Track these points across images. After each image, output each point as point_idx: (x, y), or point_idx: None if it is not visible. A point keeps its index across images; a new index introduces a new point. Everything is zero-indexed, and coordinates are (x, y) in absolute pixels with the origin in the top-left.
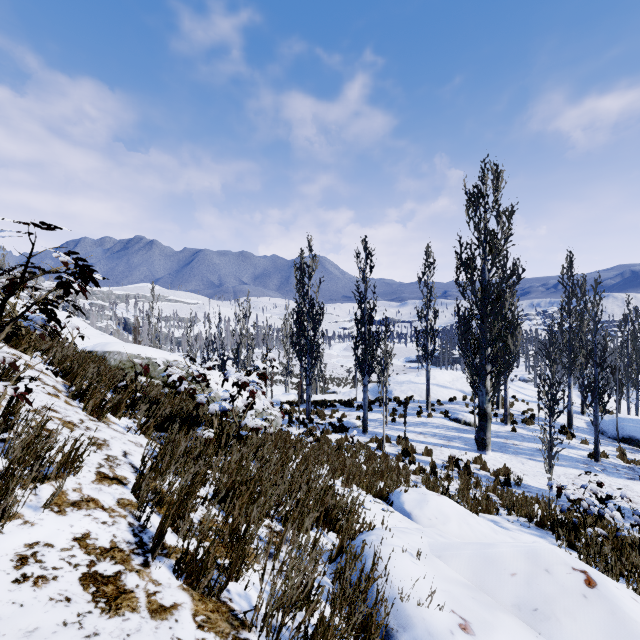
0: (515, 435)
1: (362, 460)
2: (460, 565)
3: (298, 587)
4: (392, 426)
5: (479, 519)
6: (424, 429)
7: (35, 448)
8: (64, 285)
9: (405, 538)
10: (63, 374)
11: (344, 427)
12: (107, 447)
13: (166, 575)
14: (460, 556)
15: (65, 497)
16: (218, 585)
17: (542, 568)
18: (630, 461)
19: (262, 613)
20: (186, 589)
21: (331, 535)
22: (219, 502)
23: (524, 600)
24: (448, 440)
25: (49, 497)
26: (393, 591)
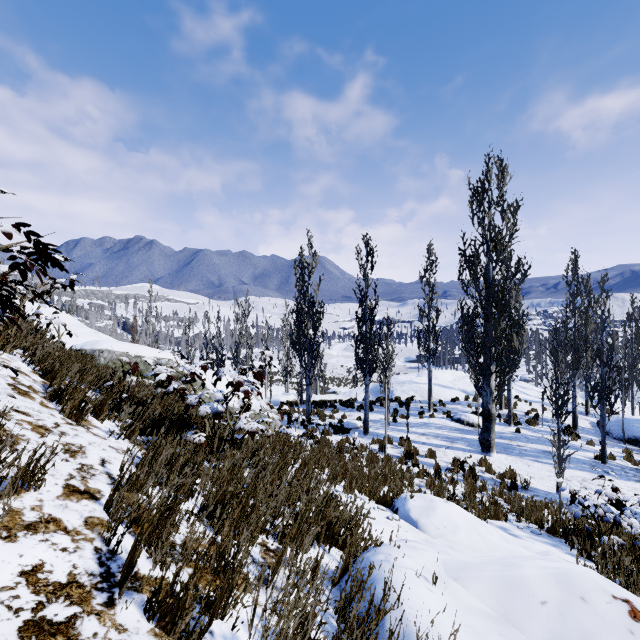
0: (519, 436)
1: (364, 463)
2: (480, 590)
3: (295, 627)
4: (394, 427)
5: (489, 527)
6: (426, 430)
7: None
8: (19, 267)
9: (416, 556)
10: (43, 373)
11: (345, 428)
12: (82, 454)
13: (134, 616)
14: (480, 579)
15: (19, 518)
16: (197, 629)
17: (577, 595)
18: (638, 463)
19: None
20: (158, 634)
21: (333, 551)
22: (208, 516)
23: (559, 635)
24: (451, 441)
25: None
26: (407, 627)
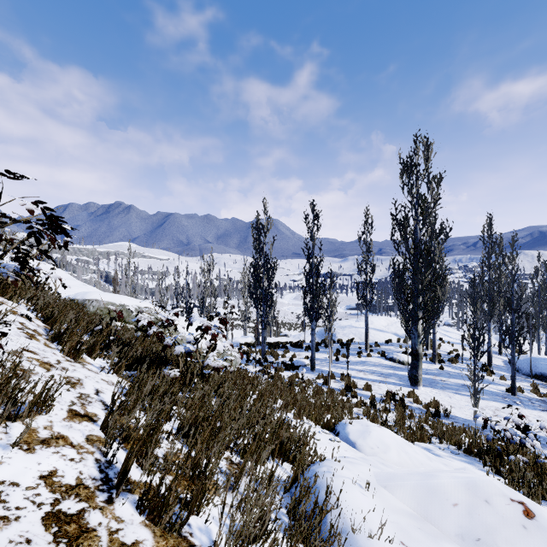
0: (442, 372)
1: (311, 394)
2: (405, 495)
3: (256, 521)
4: (336, 364)
5: (415, 448)
6: (364, 367)
7: (5, 389)
8: (35, 235)
9: (353, 469)
10: (45, 319)
11: (295, 365)
12: (80, 386)
13: (129, 511)
14: (404, 486)
15: (35, 435)
16: (179, 521)
17: (482, 499)
18: (543, 395)
19: (221, 546)
20: (148, 525)
21: (285, 465)
22: (183, 436)
23: (467, 530)
24: (385, 377)
25: (19, 436)
26: (345, 522)
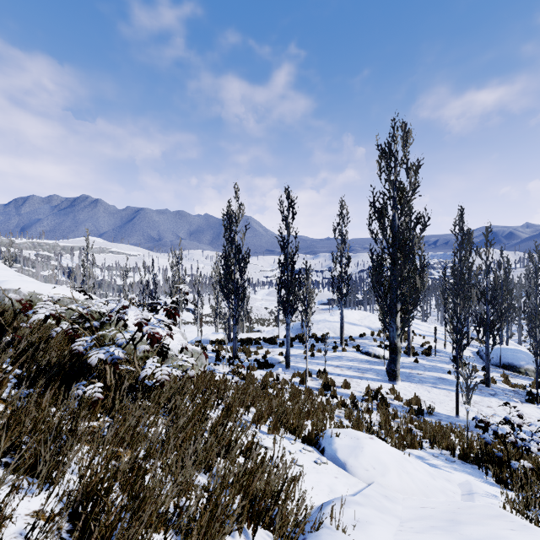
0: (418, 365)
1: (287, 397)
2: None
3: None
4: (312, 360)
5: (414, 463)
6: (340, 362)
7: None
8: None
9: None
10: None
11: (268, 363)
12: None
13: None
14: None
15: None
16: None
17: None
18: (514, 385)
19: None
20: None
21: (258, 535)
22: (72, 517)
23: None
24: (362, 372)
25: None
26: None
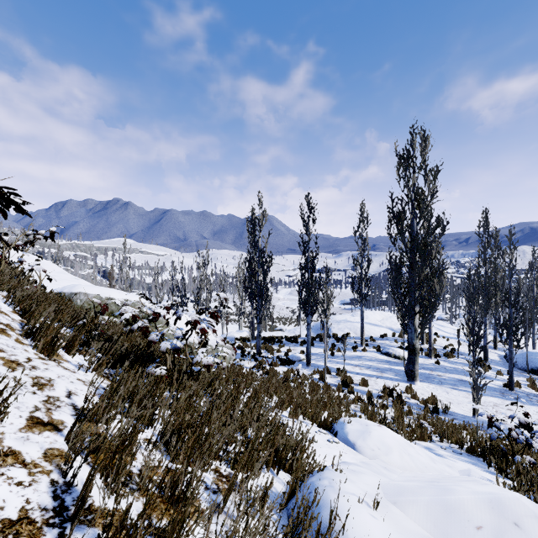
0: (439, 367)
1: (306, 390)
2: (418, 514)
3: None
4: (331, 359)
5: (418, 448)
6: (359, 362)
7: None
8: None
9: (357, 481)
10: (22, 313)
11: (290, 360)
12: (50, 387)
13: None
14: (417, 503)
15: None
16: None
17: (510, 521)
18: None
19: None
20: None
21: (281, 475)
22: (165, 444)
23: None
24: (381, 372)
25: None
26: None
